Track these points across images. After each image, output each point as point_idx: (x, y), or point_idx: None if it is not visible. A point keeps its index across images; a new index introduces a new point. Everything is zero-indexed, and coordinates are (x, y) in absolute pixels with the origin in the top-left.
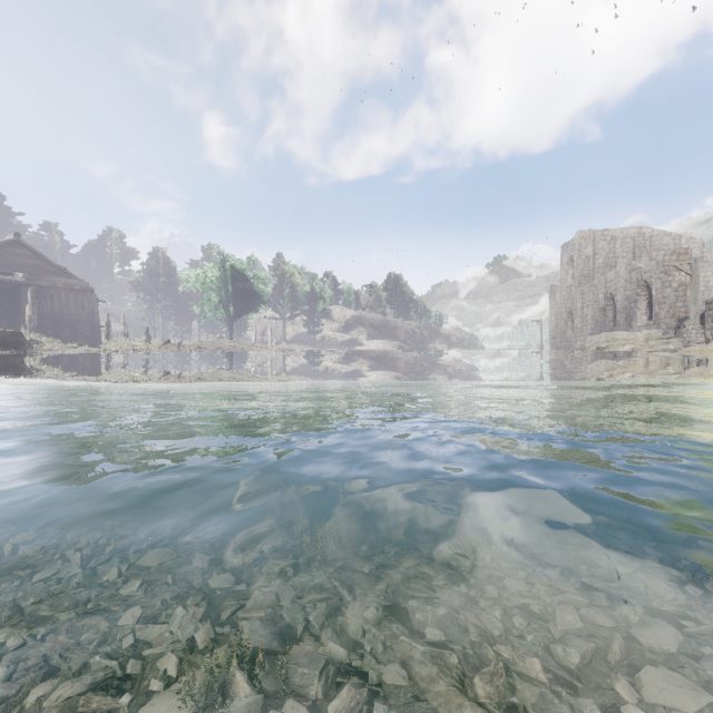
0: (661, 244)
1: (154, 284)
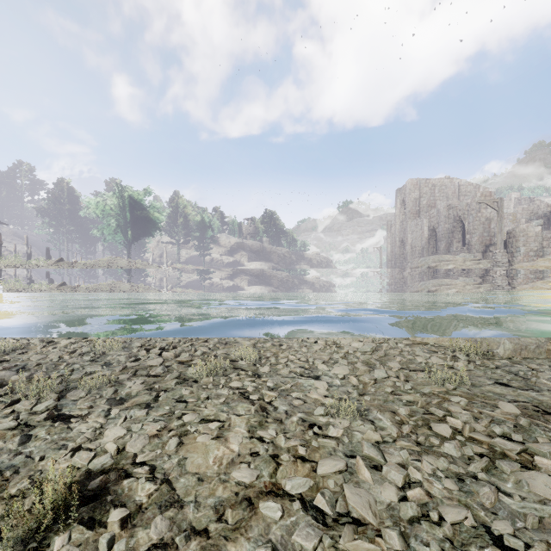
0: (466, 191)
1: (58, 210)
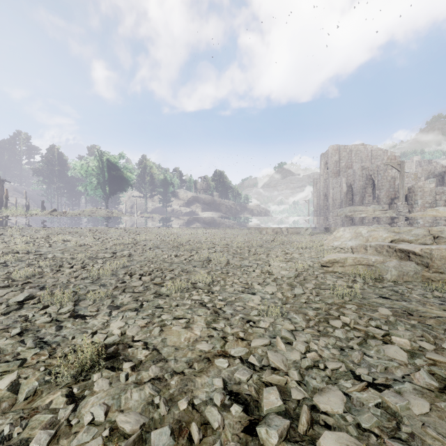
0: (377, 155)
1: (50, 171)
